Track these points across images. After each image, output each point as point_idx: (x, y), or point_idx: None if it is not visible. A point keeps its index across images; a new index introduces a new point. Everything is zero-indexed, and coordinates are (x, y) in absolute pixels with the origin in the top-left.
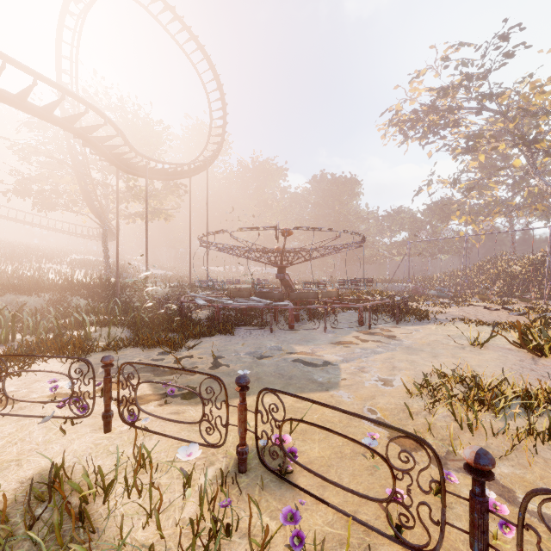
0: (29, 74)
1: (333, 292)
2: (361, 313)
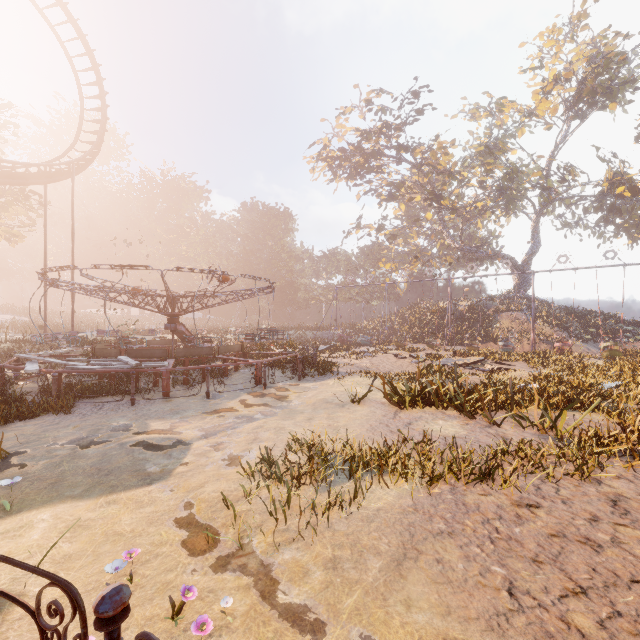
0: None
1: (236, 346)
2: (258, 371)
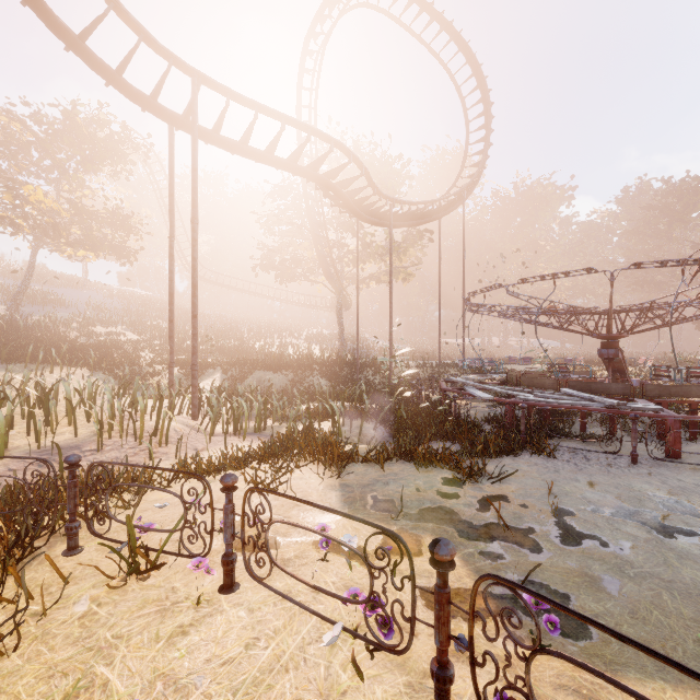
0: (277, 119)
1: None
2: None
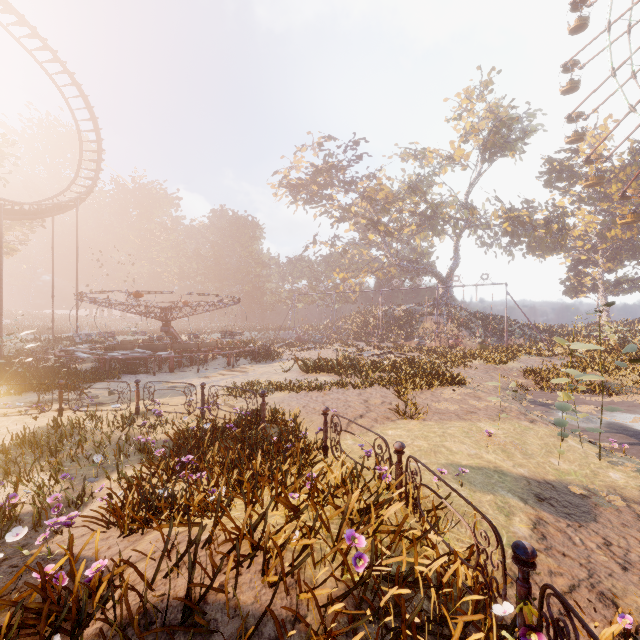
0: None
1: (213, 342)
2: (229, 358)
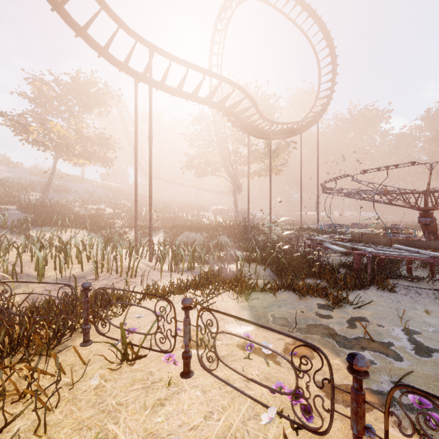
0: (200, 72)
1: None
2: None
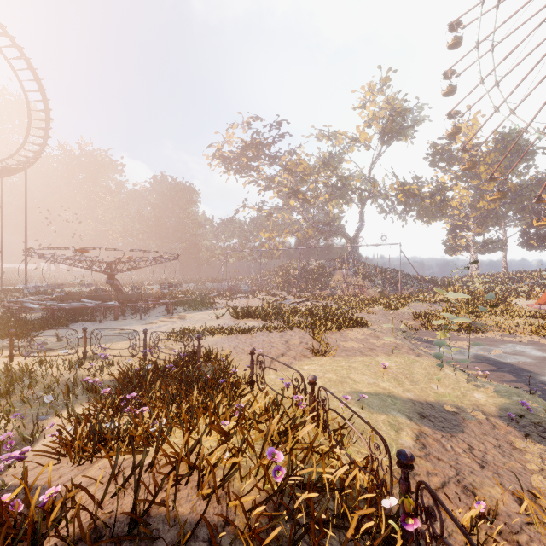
0: None
1: (154, 293)
2: (169, 307)
